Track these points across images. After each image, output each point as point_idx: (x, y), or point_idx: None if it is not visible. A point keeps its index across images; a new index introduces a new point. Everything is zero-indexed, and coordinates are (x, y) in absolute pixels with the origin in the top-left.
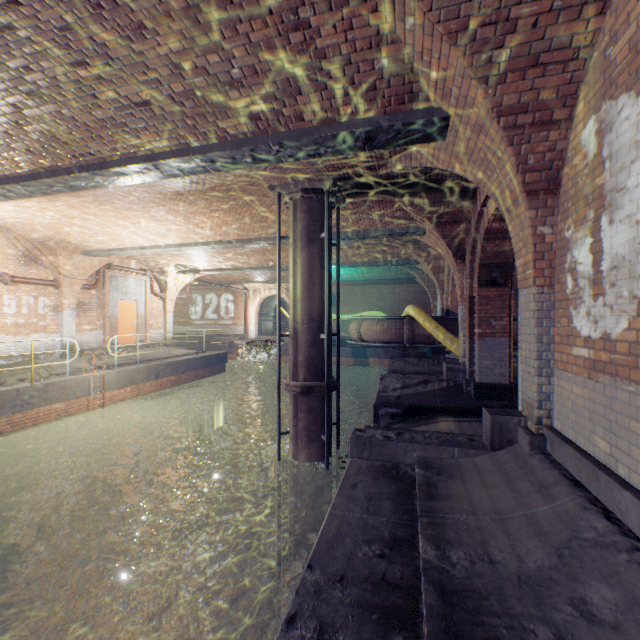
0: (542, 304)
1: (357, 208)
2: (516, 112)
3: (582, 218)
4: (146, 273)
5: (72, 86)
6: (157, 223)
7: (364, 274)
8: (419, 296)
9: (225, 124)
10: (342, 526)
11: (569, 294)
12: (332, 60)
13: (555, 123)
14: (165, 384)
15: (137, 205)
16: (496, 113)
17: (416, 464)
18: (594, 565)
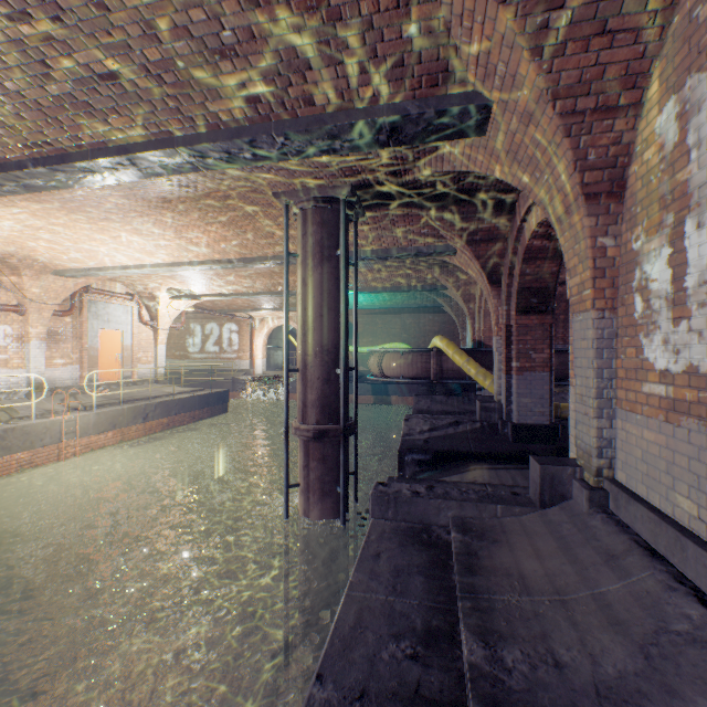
0: (603, 331)
1: (379, 222)
2: (576, 94)
3: (657, 224)
4: (133, 298)
5: (13, 48)
6: (142, 237)
7: (386, 301)
8: (446, 326)
9: (216, 107)
10: (362, 614)
11: (638, 318)
12: (349, 23)
13: (622, 109)
14: (155, 427)
15: (116, 214)
16: (551, 95)
17: (452, 526)
18: (696, 672)
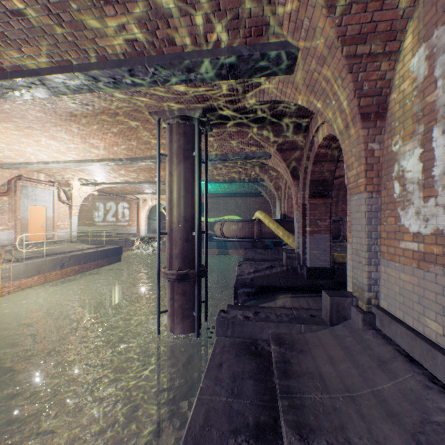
0: (371, 206)
1: (221, 135)
2: (357, 42)
3: (411, 133)
4: (54, 184)
5: None
6: (57, 141)
7: (225, 189)
8: (263, 205)
9: (104, 42)
10: (209, 415)
11: (397, 197)
12: None
13: (387, 55)
14: (69, 272)
15: (36, 124)
16: (340, 42)
17: (271, 340)
18: None
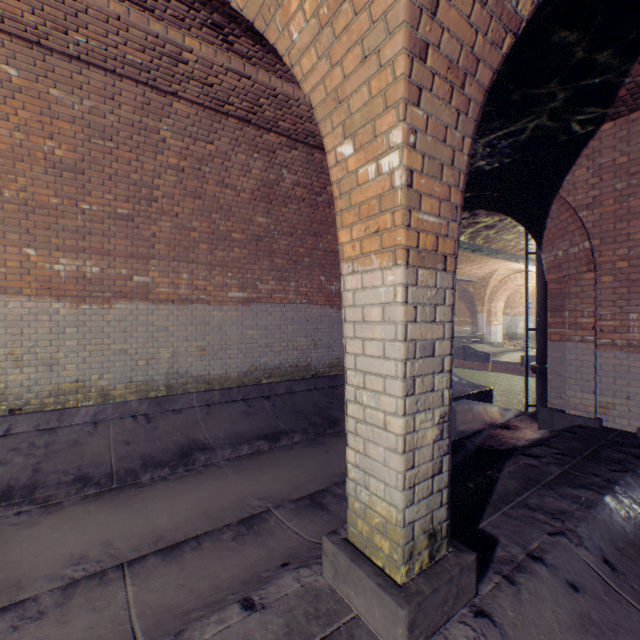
0: None
1: None
2: None
3: None
4: None
5: None
6: None
7: None
8: None
9: None
10: None
11: None
12: None
13: None
14: None
15: None
16: None
17: None
18: None
